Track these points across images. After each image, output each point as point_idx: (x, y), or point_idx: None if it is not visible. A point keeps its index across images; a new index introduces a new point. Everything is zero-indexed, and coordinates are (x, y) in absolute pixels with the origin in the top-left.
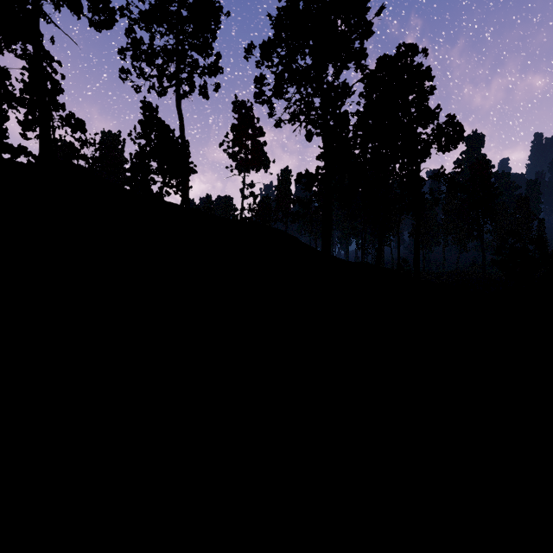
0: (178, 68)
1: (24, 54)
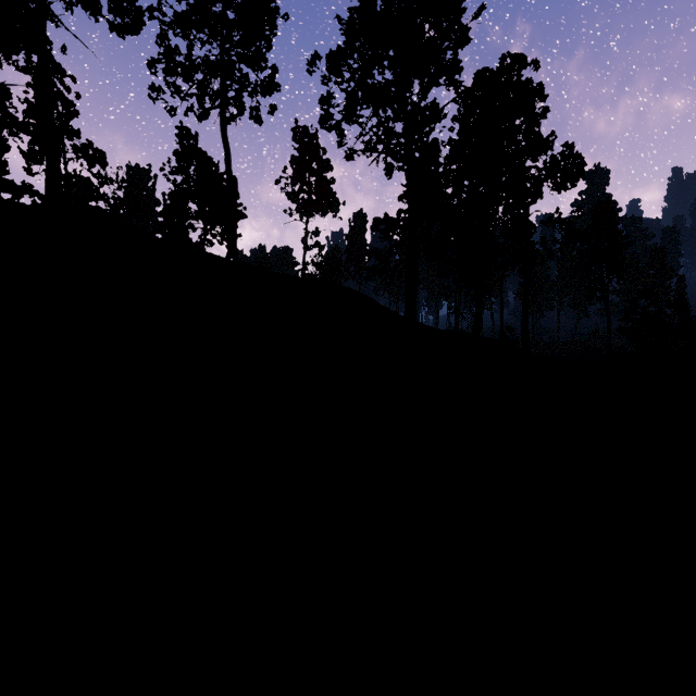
0: (223, 85)
1: (28, 67)
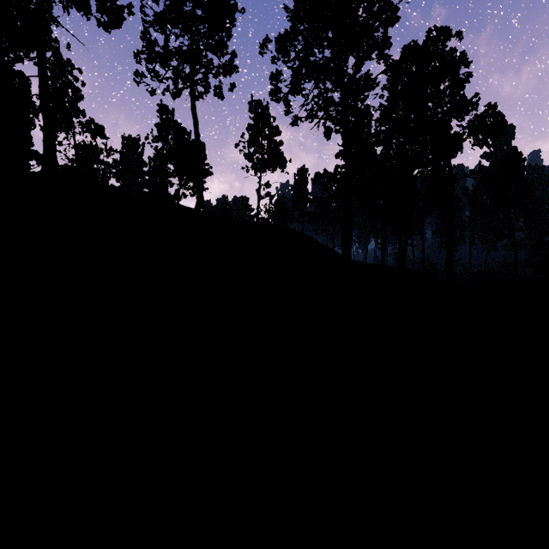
0: (192, 69)
1: None
